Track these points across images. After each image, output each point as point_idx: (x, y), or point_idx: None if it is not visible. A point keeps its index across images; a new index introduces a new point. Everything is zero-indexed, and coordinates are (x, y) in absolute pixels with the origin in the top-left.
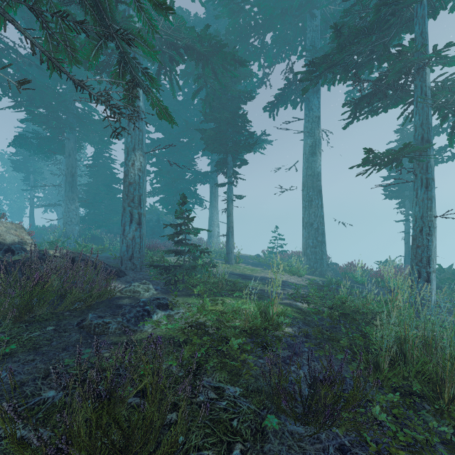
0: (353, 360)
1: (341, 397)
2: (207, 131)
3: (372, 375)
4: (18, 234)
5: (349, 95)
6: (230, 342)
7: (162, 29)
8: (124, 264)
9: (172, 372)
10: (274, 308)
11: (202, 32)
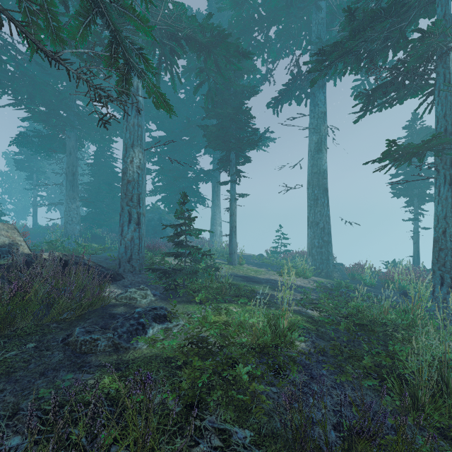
0: (381, 386)
1: (381, 450)
2: (209, 128)
3: (412, 412)
4: (9, 235)
5: (355, 90)
6: (237, 369)
7: (162, 19)
8: (123, 266)
9: (167, 407)
10: (285, 320)
11: (205, 21)
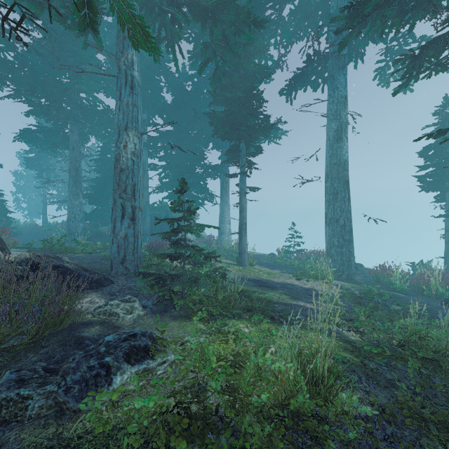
0: None
1: None
2: (216, 113)
3: None
4: None
5: (379, 73)
6: None
7: None
8: (115, 268)
9: None
10: (326, 361)
11: None
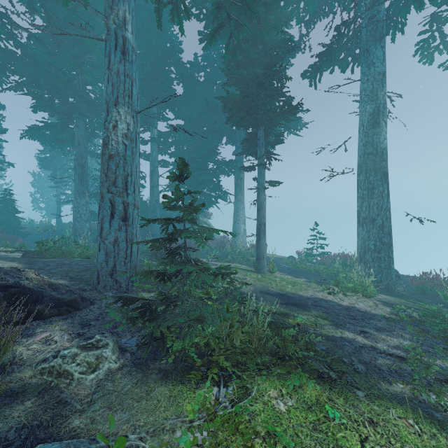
0: None
1: None
2: (230, 94)
3: None
4: None
5: (421, 47)
6: None
7: None
8: (102, 281)
9: None
10: None
11: None
